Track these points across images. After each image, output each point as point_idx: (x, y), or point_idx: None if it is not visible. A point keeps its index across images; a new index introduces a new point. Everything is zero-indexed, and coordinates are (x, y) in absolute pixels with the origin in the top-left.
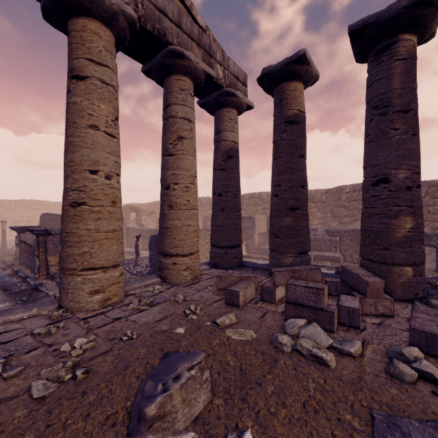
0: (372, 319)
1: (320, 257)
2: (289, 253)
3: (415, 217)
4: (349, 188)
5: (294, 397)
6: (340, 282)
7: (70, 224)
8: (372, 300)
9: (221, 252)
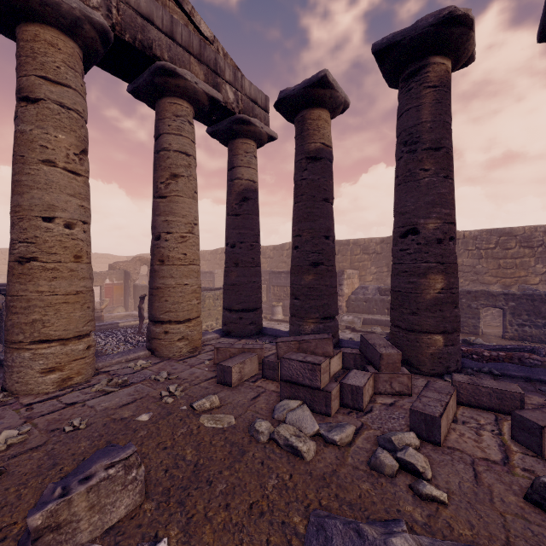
0: (385, 398)
1: (370, 321)
2: (310, 318)
3: (446, 276)
4: None
5: (244, 497)
6: (359, 354)
7: (15, 284)
8: (387, 375)
9: (234, 317)
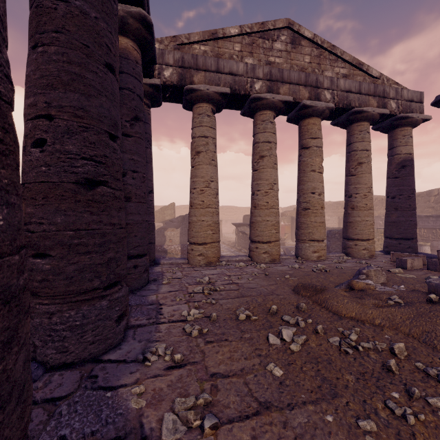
0: None
1: None
2: None
3: None
4: None
5: None
6: None
7: (302, 218)
8: None
9: (394, 242)
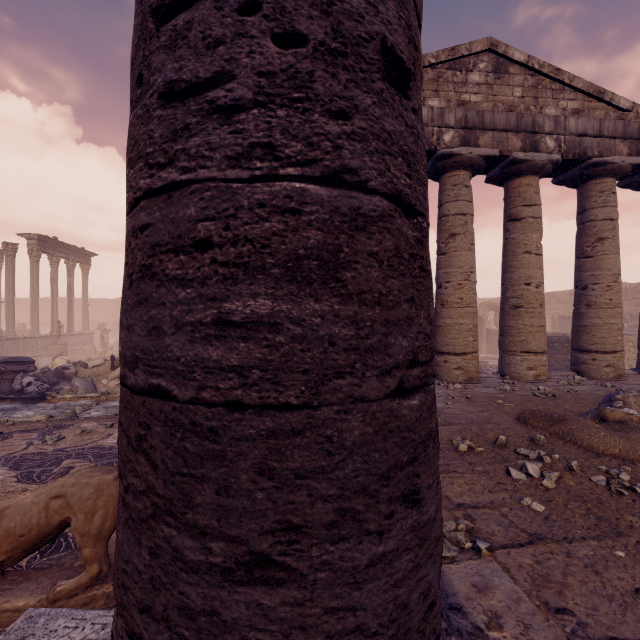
0: None
1: None
2: None
3: None
4: None
5: None
6: None
7: (511, 321)
8: None
9: None
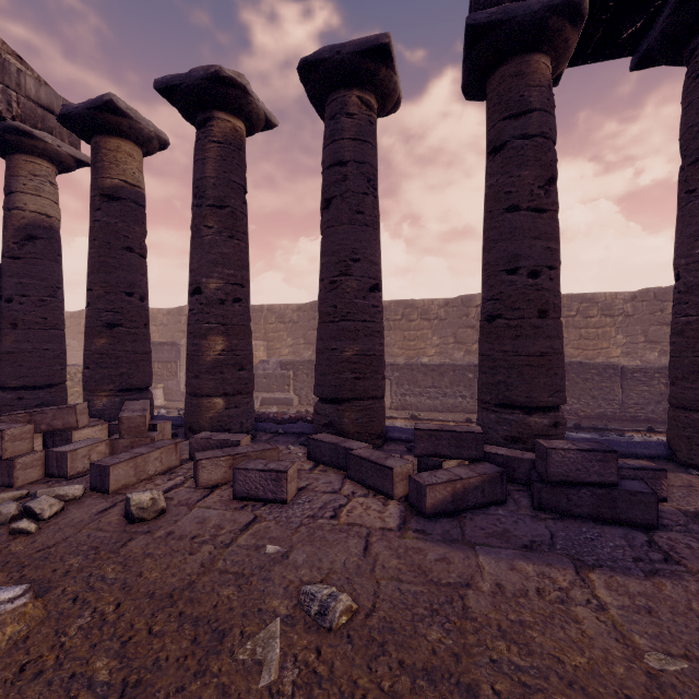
0: None
1: (269, 401)
2: (102, 391)
3: (228, 338)
4: None
5: None
6: None
7: None
8: (128, 440)
9: (9, 397)
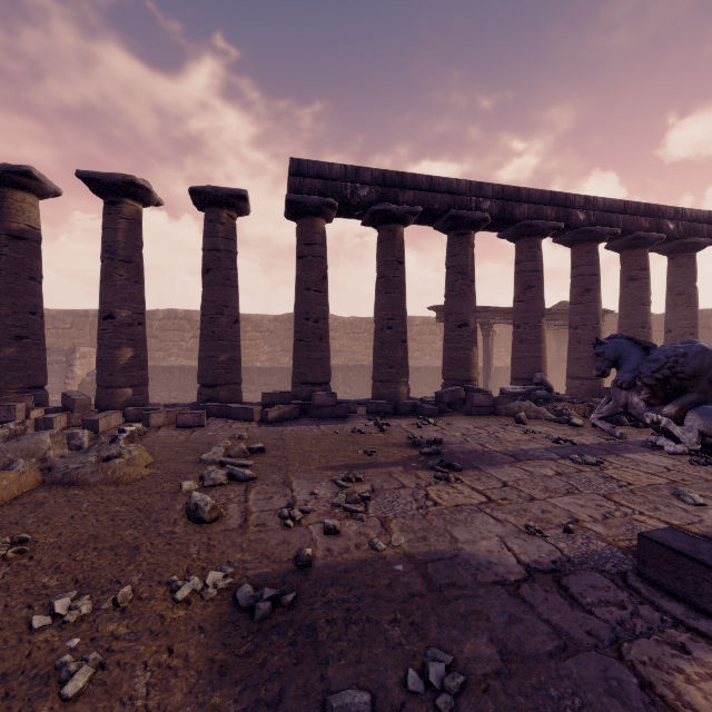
0: (77, 428)
1: None
2: (12, 389)
3: (135, 349)
4: (163, 314)
5: None
6: (61, 408)
7: None
8: (80, 414)
9: None
